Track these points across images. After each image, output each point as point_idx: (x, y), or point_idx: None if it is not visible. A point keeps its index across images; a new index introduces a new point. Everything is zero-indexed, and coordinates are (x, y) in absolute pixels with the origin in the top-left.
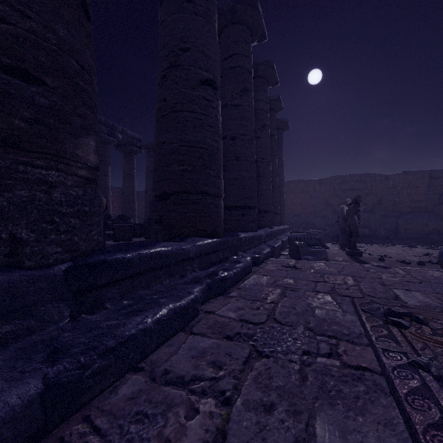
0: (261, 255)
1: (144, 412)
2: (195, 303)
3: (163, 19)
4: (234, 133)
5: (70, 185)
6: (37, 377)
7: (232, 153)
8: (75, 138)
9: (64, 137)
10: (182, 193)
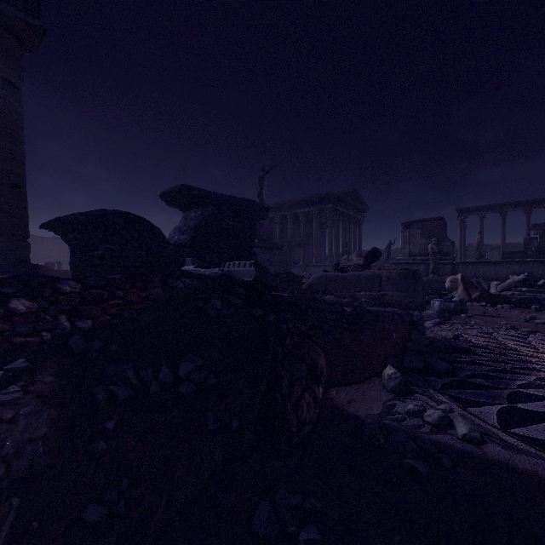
0: None
1: None
2: None
3: None
4: None
5: None
6: None
7: None
8: None
9: None
10: None
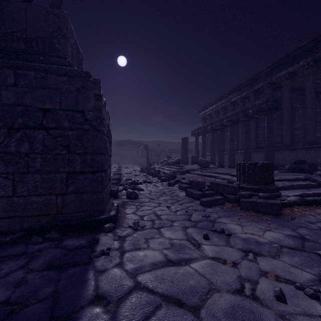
0: None
1: None
2: None
3: None
4: None
5: None
6: None
7: None
8: None
9: None
10: None
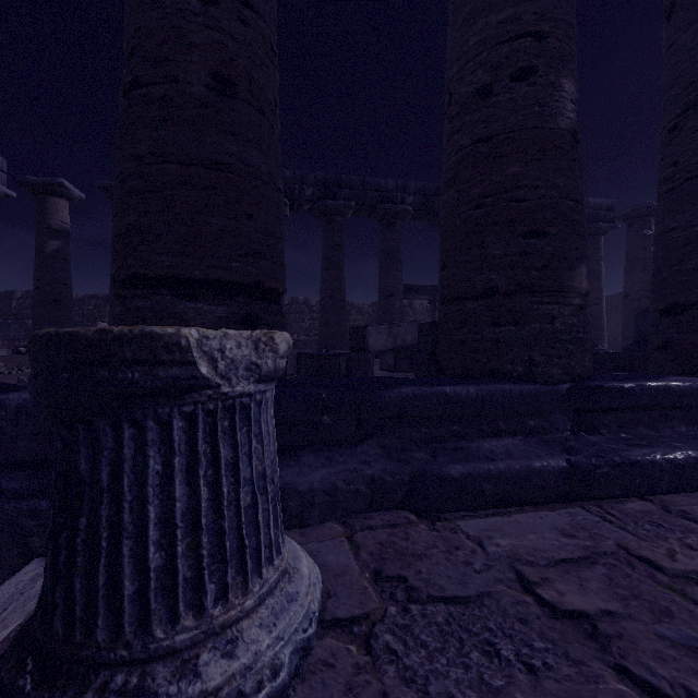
0: None
1: (658, 523)
2: None
3: (670, 41)
4: None
5: (567, 314)
6: (561, 458)
7: None
8: (571, 271)
9: (563, 274)
10: None
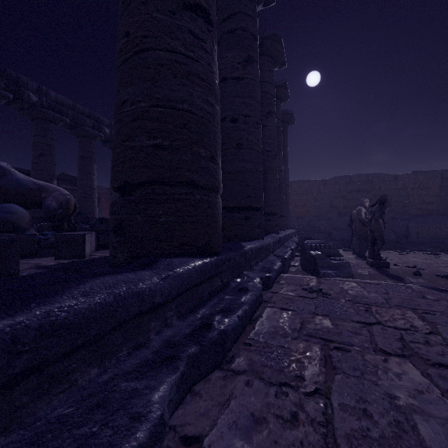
0: (273, 273)
1: None
2: (150, 447)
3: None
4: (235, 113)
5: None
6: None
7: (232, 139)
8: None
9: None
10: (153, 184)
